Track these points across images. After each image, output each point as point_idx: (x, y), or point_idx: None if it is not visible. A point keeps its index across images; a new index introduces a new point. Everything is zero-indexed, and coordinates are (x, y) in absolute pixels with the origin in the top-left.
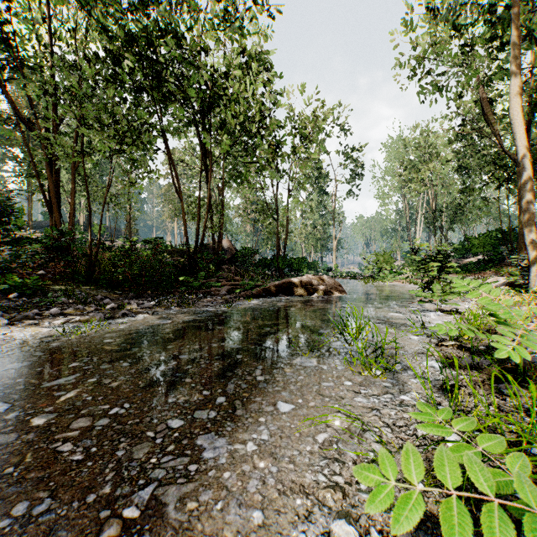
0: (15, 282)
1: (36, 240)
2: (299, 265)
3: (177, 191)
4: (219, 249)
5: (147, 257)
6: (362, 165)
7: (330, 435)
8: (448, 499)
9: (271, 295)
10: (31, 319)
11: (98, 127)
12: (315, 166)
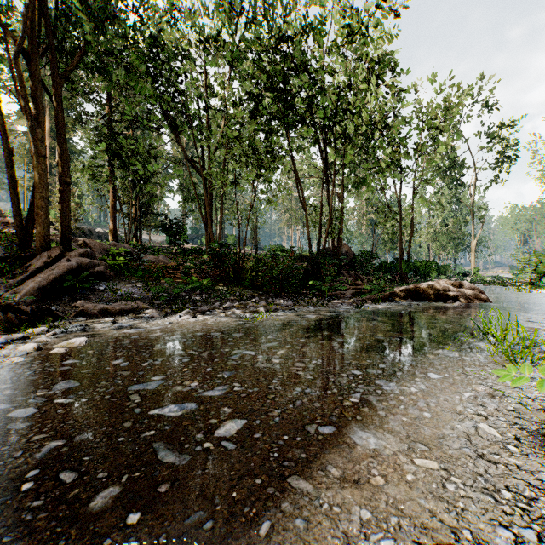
0: (199, 283)
1: (196, 251)
2: (426, 269)
3: (301, 203)
4: (338, 254)
5: (284, 263)
6: (514, 144)
7: (474, 394)
8: (543, 380)
9: (398, 300)
10: (218, 309)
11: (246, 159)
12: (447, 155)
